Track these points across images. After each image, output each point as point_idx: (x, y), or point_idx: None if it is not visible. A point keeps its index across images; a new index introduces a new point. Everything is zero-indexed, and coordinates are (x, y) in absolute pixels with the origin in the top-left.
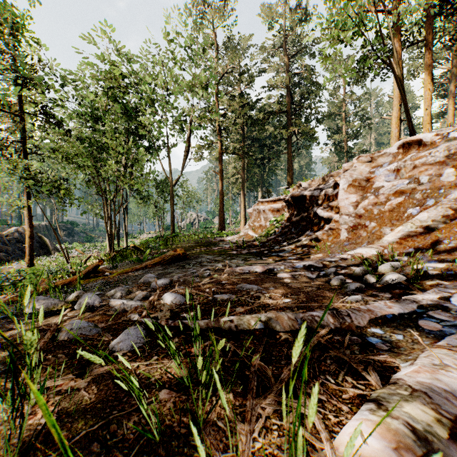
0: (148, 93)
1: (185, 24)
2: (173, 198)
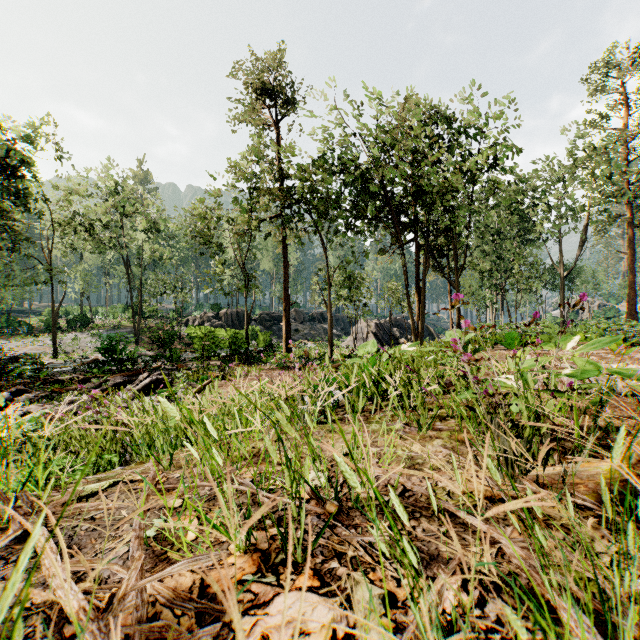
0: (544, 209)
1: (582, 134)
2: (563, 289)
